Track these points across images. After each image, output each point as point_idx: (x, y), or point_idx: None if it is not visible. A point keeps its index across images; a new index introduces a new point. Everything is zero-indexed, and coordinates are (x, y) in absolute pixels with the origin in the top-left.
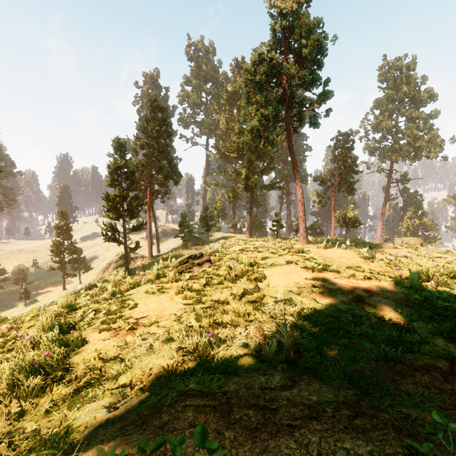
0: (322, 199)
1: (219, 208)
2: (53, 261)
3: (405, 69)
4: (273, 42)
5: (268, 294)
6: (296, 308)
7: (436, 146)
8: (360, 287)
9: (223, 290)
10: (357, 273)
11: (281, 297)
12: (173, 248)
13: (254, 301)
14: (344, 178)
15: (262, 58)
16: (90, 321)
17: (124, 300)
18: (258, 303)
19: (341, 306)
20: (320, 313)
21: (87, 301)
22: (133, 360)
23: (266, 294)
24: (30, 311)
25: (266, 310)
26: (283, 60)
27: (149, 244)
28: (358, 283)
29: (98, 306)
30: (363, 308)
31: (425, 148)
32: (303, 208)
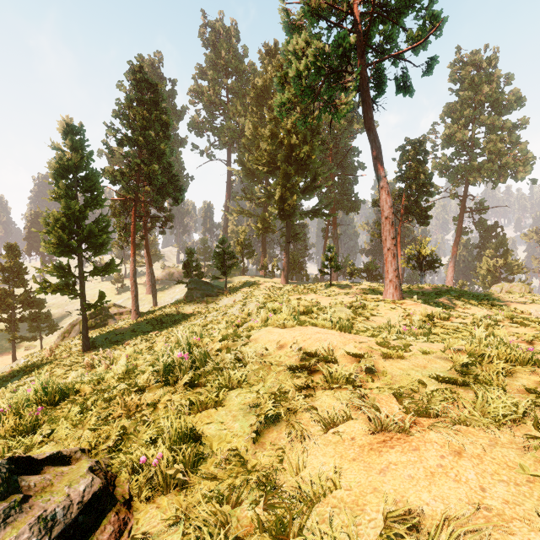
0: None
1: (244, 242)
2: None
3: (485, 64)
4: None
5: None
6: None
7: (526, 164)
8: None
9: None
10: None
11: None
12: (179, 298)
13: None
14: (415, 202)
15: None
16: None
17: None
18: None
19: None
20: None
21: None
22: None
23: None
24: None
25: None
26: None
27: (134, 294)
28: None
29: None
30: None
31: (512, 166)
32: (393, 232)
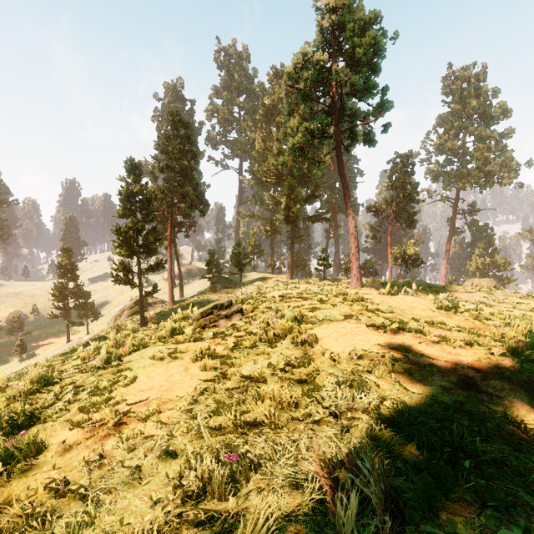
0: (376, 233)
1: (255, 243)
2: (54, 307)
3: (473, 80)
4: (320, 41)
5: (324, 369)
6: (372, 400)
7: (510, 171)
8: (464, 361)
9: (257, 358)
10: (445, 333)
11: (344, 375)
12: (199, 291)
13: (303, 380)
14: (403, 208)
15: (307, 59)
16: (64, 406)
17: (120, 369)
18: (309, 385)
19: (444, 397)
20: (412, 411)
21: (74, 367)
22: (102, 498)
23: (321, 369)
24: (24, 369)
25: (324, 402)
26: (331, 64)
27: (170, 286)
28: (457, 354)
29: (85, 378)
30: (480, 401)
31: (497, 173)
32: (356, 243)
